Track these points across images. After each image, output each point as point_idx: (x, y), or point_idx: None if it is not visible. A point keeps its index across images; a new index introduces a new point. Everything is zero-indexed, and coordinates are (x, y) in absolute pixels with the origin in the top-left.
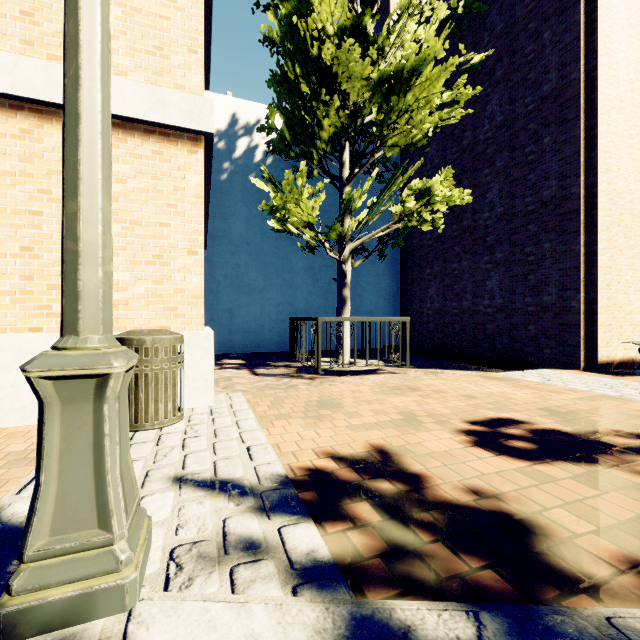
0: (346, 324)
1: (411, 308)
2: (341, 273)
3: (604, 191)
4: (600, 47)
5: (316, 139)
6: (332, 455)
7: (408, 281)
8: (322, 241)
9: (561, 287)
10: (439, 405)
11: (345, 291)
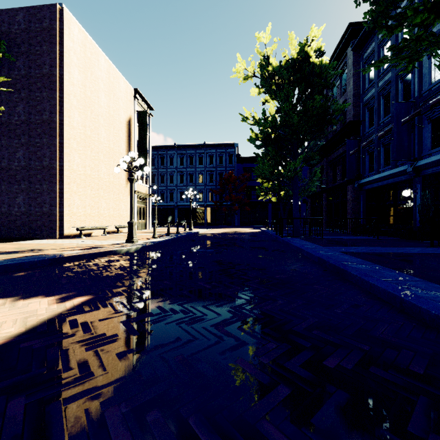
0: None
1: None
2: None
3: (67, 169)
4: (65, 113)
5: None
6: None
7: None
8: None
9: (51, 205)
10: None
11: None
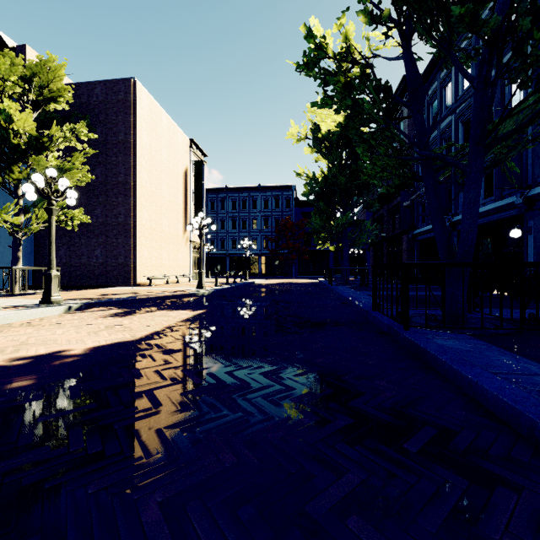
0: (20, 271)
1: (44, 262)
2: (19, 244)
3: (139, 224)
4: (137, 175)
5: (5, 174)
6: (68, 299)
7: (42, 245)
8: (15, 230)
9: (125, 257)
10: (86, 294)
11: (19, 253)
